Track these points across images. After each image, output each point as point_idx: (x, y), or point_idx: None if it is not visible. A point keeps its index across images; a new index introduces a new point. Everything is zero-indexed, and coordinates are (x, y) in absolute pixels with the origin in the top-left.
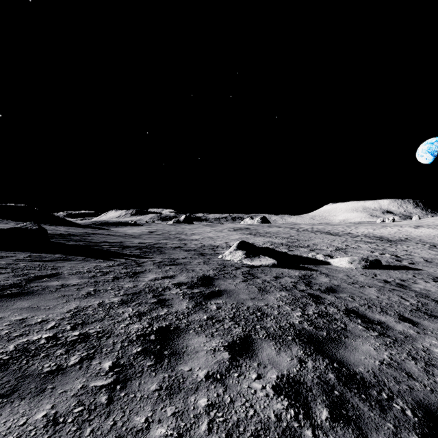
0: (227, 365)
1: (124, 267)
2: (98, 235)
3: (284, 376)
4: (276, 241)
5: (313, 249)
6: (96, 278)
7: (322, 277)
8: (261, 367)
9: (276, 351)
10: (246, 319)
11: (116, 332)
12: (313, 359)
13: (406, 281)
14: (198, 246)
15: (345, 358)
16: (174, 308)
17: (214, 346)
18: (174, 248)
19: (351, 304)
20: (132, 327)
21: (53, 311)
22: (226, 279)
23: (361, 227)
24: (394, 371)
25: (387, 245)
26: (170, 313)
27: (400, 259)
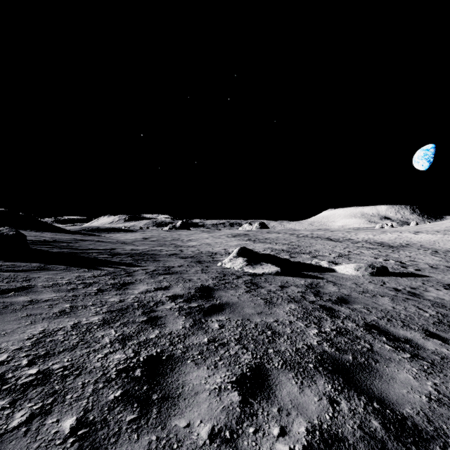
0: (238, 414)
1: (112, 277)
2: (87, 241)
3: (315, 427)
4: (277, 248)
5: (316, 255)
6: (75, 291)
7: (330, 286)
8: (283, 414)
9: (298, 387)
10: (255, 340)
11: (89, 367)
12: (346, 397)
13: (417, 289)
14: (195, 253)
15: (384, 394)
16: (167, 329)
17: (219, 383)
18: (169, 255)
19: (369, 318)
20: (112, 358)
21: (9, 338)
22: (228, 290)
23: (360, 233)
24: (449, 412)
25: (390, 251)
26: (163, 336)
27: (405, 266)
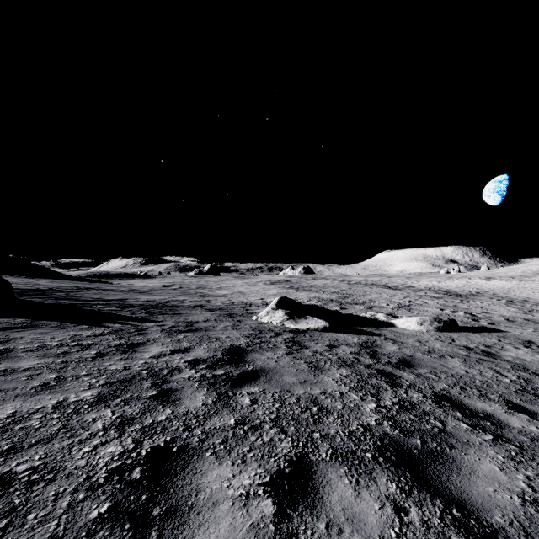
0: (271, 535)
1: (118, 336)
2: (92, 290)
3: None
4: (324, 297)
5: (371, 306)
6: (67, 355)
7: (389, 344)
8: (333, 532)
9: (352, 488)
10: (296, 421)
11: (68, 468)
12: (416, 502)
13: (492, 347)
14: (225, 304)
15: (465, 495)
16: (182, 407)
17: (247, 486)
18: (193, 307)
19: (438, 386)
20: (103, 452)
21: None
22: (264, 351)
23: (423, 279)
24: None
25: (458, 300)
26: (176, 417)
27: (476, 318)
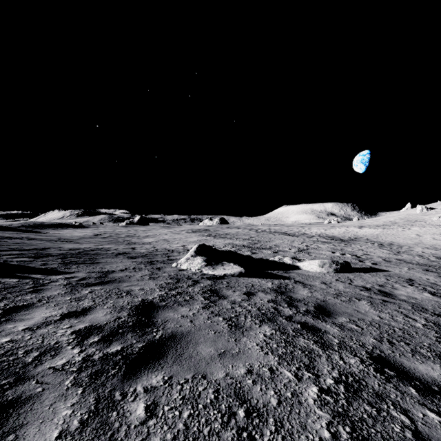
0: None
1: (1, 296)
2: (15, 239)
3: None
4: (238, 243)
5: (277, 251)
6: None
7: (300, 288)
8: None
9: None
10: None
11: None
12: None
13: (385, 287)
14: (149, 251)
15: None
16: None
17: None
18: (115, 255)
19: (366, 341)
20: None
21: None
22: (178, 306)
23: (313, 228)
24: None
25: (343, 245)
26: None
27: (361, 260)
